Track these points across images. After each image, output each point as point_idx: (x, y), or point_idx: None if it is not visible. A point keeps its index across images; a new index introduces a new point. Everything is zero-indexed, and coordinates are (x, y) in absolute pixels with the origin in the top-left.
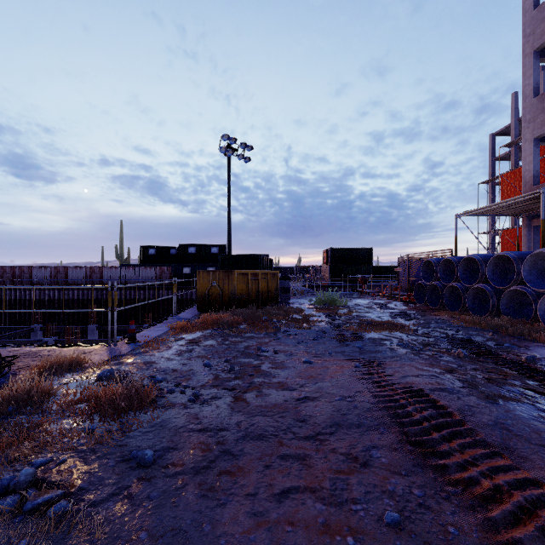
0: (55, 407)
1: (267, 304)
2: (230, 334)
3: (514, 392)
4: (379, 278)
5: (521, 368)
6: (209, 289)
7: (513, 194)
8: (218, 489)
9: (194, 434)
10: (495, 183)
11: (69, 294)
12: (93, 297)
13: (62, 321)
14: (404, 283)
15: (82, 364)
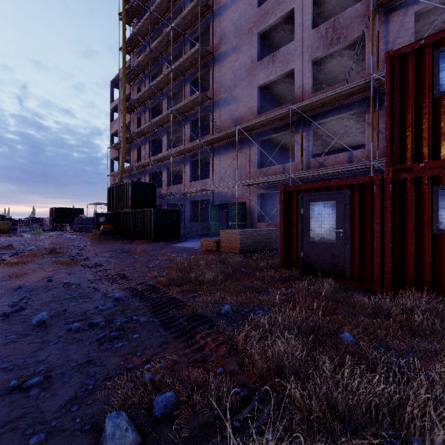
0: None
1: (5, 234)
2: None
3: None
4: None
5: None
6: None
7: None
8: None
9: None
10: None
11: None
12: None
13: None
14: None
15: None
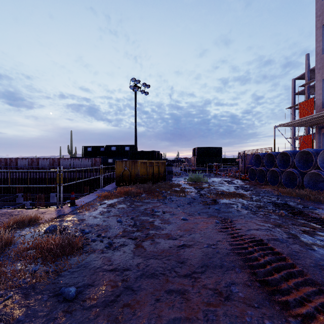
0: (13, 253)
1: (159, 181)
2: (135, 200)
3: (323, 240)
4: (226, 165)
5: (323, 223)
6: (122, 172)
7: (306, 115)
8: (121, 320)
9: (107, 273)
10: (295, 108)
11: (39, 174)
12: (47, 177)
13: (35, 191)
14: (242, 168)
15: (37, 221)
